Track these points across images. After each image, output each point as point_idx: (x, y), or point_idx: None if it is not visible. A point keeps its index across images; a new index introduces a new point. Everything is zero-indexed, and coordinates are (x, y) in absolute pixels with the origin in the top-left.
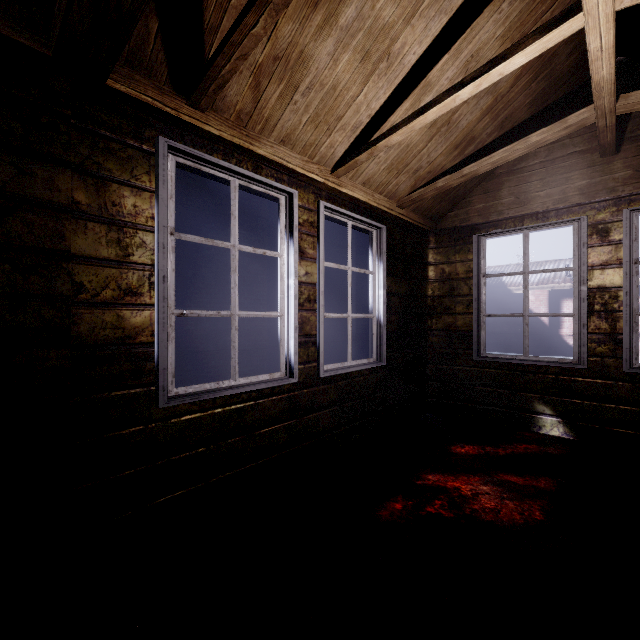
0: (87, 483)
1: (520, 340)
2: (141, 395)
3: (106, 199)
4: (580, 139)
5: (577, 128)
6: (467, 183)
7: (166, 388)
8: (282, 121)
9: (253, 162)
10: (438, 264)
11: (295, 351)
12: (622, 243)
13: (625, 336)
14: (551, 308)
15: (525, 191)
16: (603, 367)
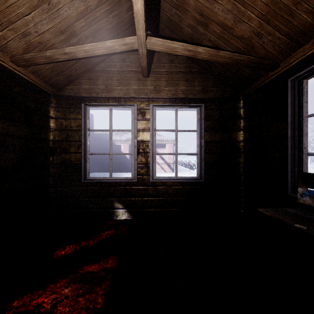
0: None
1: (118, 166)
2: None
3: None
4: (134, 65)
5: (130, 48)
6: (77, 68)
7: None
8: None
9: None
10: (58, 118)
11: None
12: (150, 120)
13: (151, 164)
14: (130, 152)
15: (110, 84)
16: (143, 180)
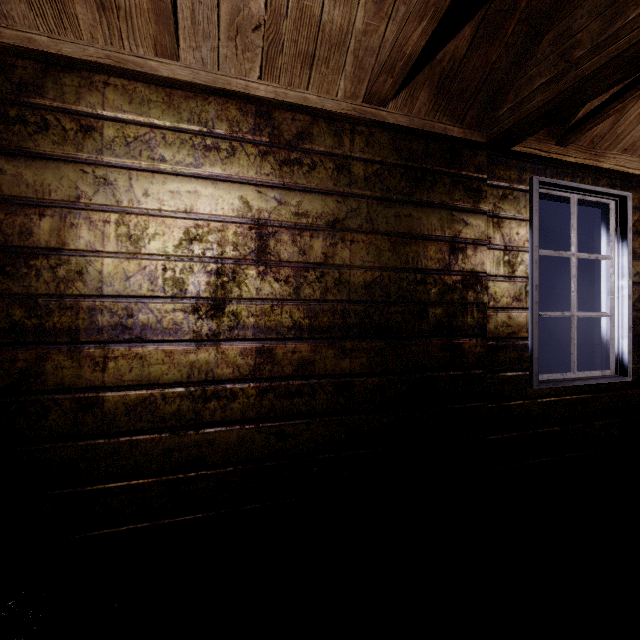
0: (493, 435)
1: None
2: (520, 377)
3: (502, 232)
4: None
5: None
6: None
7: (537, 374)
8: (633, 132)
9: (592, 176)
10: None
11: (629, 350)
12: None
13: None
14: None
15: None
16: None
